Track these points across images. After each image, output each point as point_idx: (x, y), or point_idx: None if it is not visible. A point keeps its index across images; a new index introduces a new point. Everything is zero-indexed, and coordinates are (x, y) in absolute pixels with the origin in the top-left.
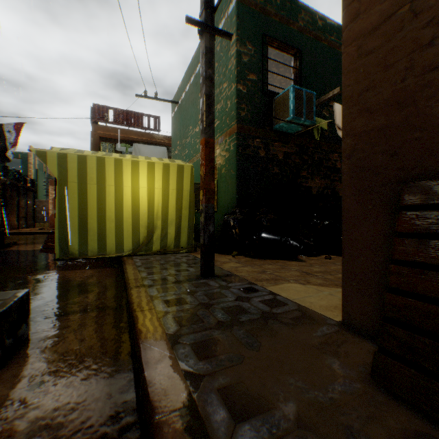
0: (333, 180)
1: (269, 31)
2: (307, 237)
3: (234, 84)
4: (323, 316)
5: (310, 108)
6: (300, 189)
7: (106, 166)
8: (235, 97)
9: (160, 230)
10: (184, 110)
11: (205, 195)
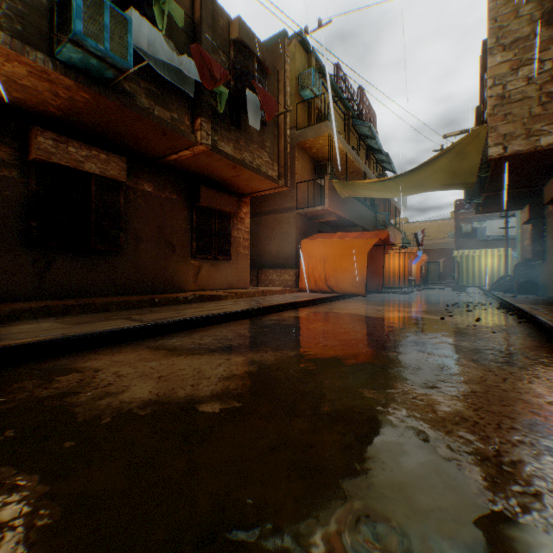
0: None
1: None
2: None
3: None
4: None
5: None
6: None
7: (474, 258)
8: None
9: (495, 278)
10: None
11: (504, 268)
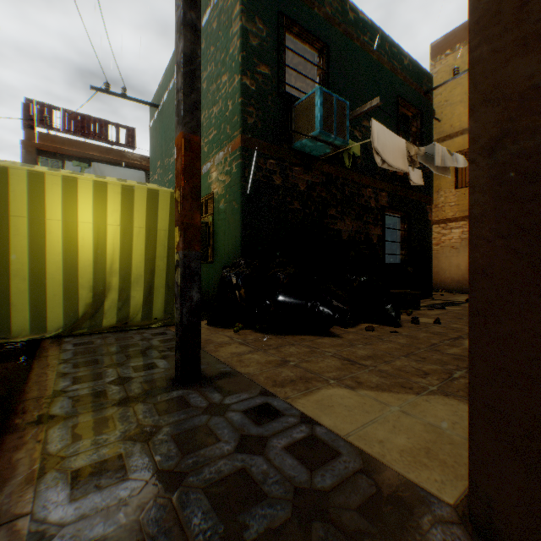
0: (367, 222)
1: (288, 10)
2: (340, 300)
3: (238, 76)
4: (418, 488)
5: (342, 121)
6: (327, 233)
7: (12, 182)
8: (239, 95)
9: (118, 293)
10: (166, 116)
11: (183, 236)
